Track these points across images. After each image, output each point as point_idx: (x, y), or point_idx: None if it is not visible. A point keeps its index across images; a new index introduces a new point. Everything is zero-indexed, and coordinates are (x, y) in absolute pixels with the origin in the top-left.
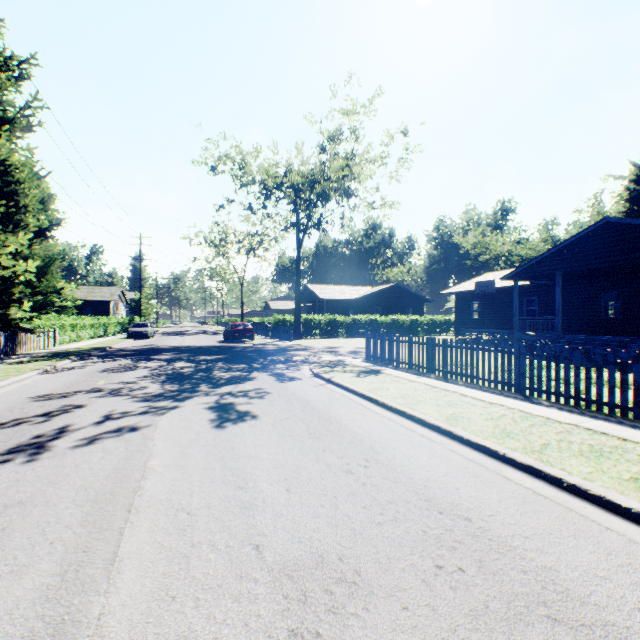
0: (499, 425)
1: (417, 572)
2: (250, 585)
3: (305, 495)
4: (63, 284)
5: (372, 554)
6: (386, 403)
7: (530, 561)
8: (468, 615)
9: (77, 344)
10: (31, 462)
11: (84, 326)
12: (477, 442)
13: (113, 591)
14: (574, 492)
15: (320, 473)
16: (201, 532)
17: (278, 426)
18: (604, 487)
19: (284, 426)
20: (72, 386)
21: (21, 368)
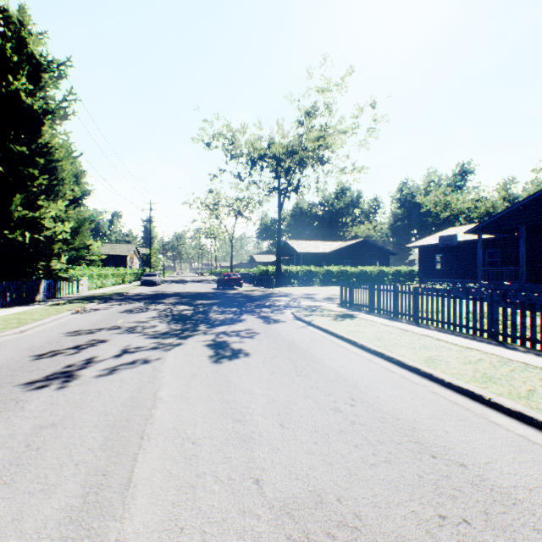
0: (478, 369)
1: (419, 521)
2: (253, 522)
3: (298, 431)
4: (91, 242)
5: (370, 497)
6: (364, 345)
7: (541, 518)
8: None
9: (102, 290)
10: (63, 388)
11: (107, 275)
12: (459, 385)
13: (127, 517)
14: None
15: (310, 410)
16: (205, 462)
17: (268, 363)
18: None
19: (273, 363)
20: (97, 324)
21: (59, 309)
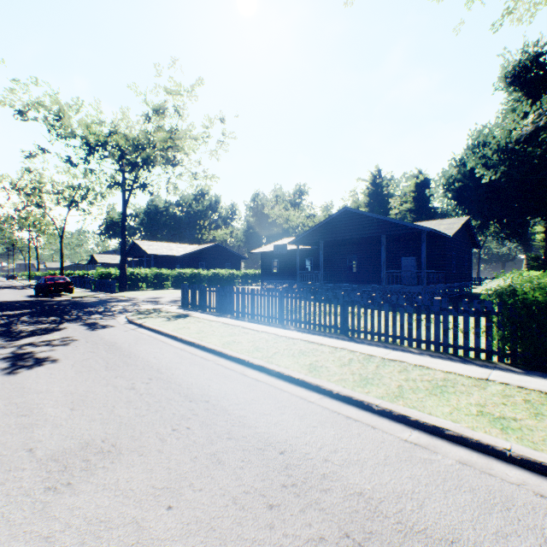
0: (256, 344)
1: (158, 435)
2: (18, 473)
3: (87, 409)
4: None
5: (130, 433)
6: (183, 338)
7: (233, 415)
8: (181, 448)
9: None
10: None
11: None
12: (235, 356)
13: None
14: (278, 376)
15: (107, 393)
16: None
17: (78, 365)
18: (293, 370)
19: (84, 365)
20: None
21: None
